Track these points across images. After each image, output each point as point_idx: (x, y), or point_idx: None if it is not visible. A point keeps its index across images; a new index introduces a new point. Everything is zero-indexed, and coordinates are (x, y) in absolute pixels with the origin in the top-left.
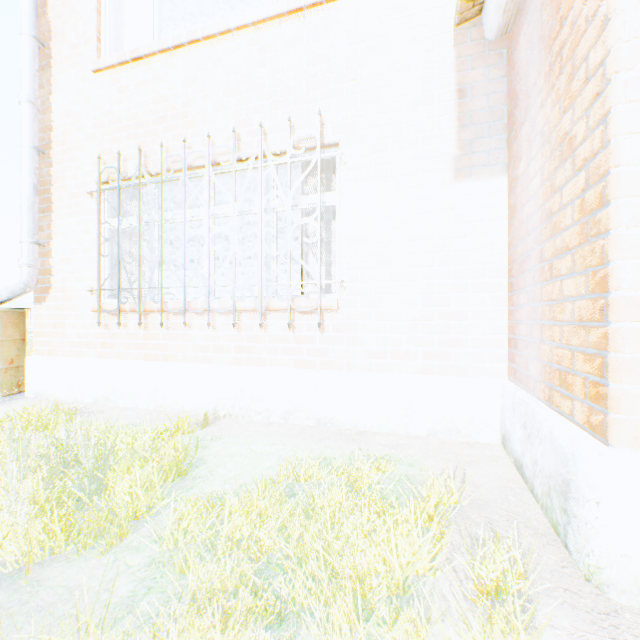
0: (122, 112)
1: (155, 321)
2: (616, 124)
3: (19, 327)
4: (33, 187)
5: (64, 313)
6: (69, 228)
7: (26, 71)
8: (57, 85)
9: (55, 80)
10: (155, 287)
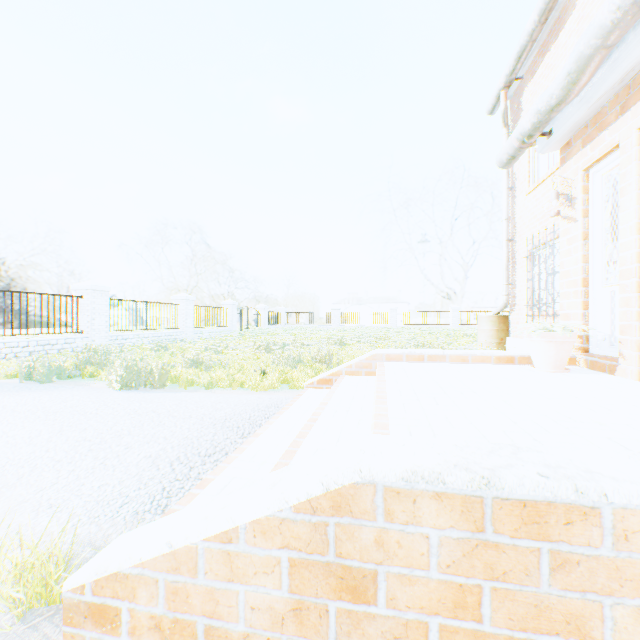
0: (536, 212)
1: (547, 321)
2: (563, 255)
3: (504, 324)
4: (505, 259)
5: (518, 317)
6: (520, 274)
7: (503, 206)
8: (516, 205)
9: (515, 202)
10: (543, 303)
